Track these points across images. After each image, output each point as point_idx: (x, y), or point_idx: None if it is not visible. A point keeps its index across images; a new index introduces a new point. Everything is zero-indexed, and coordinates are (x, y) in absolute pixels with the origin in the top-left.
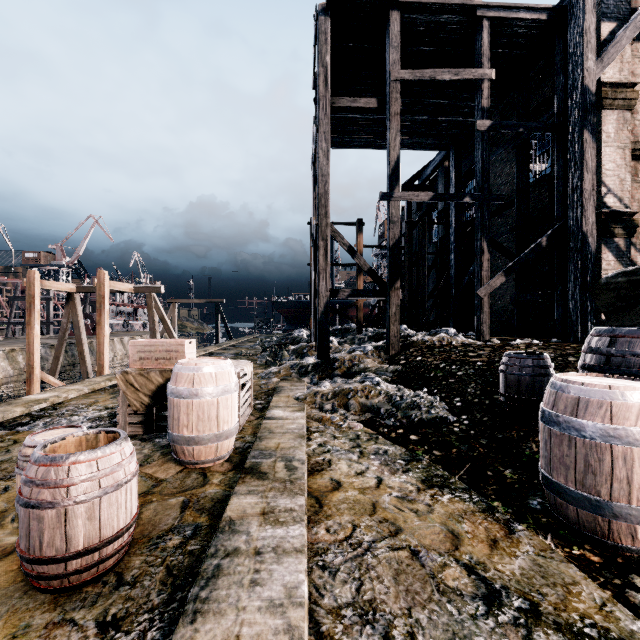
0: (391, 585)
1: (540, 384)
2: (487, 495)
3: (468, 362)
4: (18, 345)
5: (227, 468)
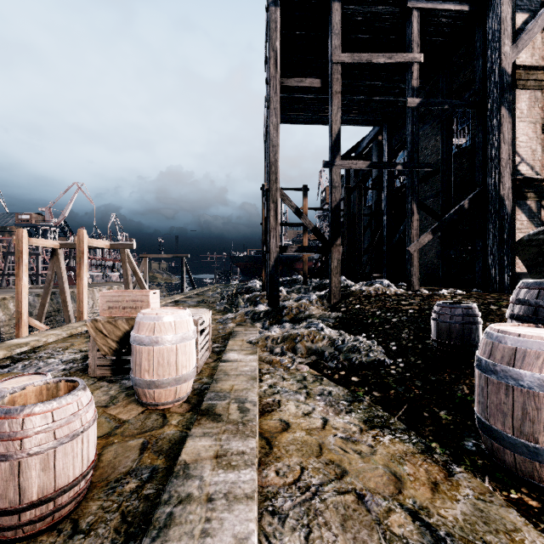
0: (339, 532)
1: (469, 331)
2: (425, 436)
3: (401, 310)
4: (10, 294)
5: (185, 409)
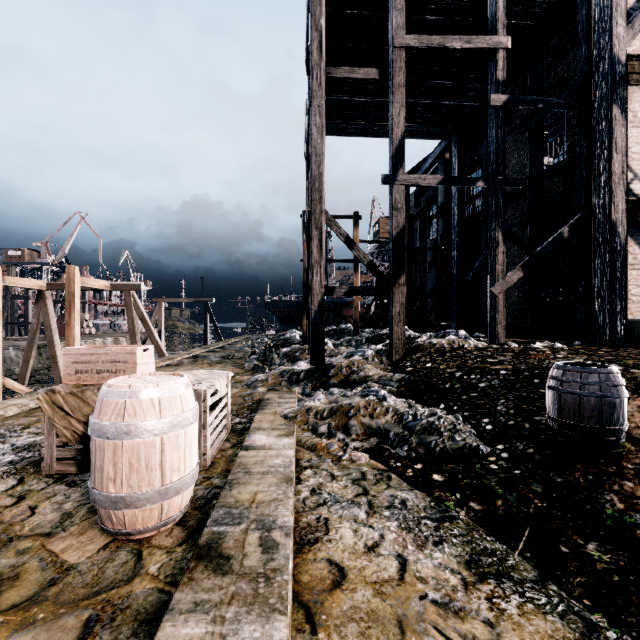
0: None
1: (610, 407)
2: (575, 597)
3: (489, 370)
4: None
5: (176, 539)
